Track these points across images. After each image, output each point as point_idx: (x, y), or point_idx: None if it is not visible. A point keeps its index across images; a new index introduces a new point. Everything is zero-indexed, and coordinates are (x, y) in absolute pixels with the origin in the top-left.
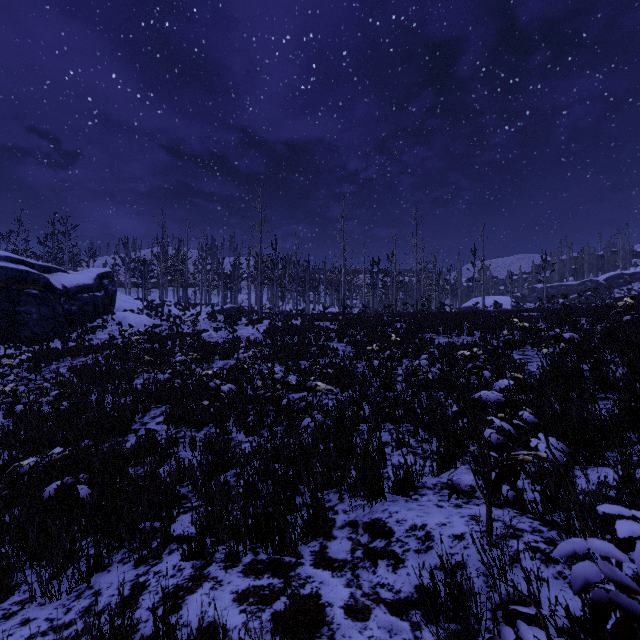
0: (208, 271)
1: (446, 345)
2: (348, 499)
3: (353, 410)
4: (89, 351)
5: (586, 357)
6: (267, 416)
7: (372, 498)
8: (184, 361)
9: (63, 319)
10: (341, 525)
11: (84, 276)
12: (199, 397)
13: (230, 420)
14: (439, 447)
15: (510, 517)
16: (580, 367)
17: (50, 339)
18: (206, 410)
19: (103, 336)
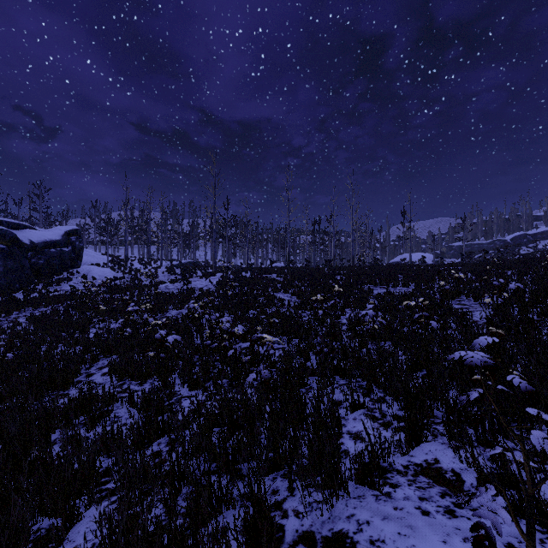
0: (169, 230)
1: (385, 295)
2: (300, 490)
3: (300, 362)
4: (51, 301)
5: (529, 307)
6: (213, 367)
7: (332, 496)
8: (136, 311)
9: (29, 272)
10: (292, 540)
11: (52, 233)
12: (148, 346)
13: (176, 371)
14: (407, 417)
15: (537, 543)
16: (533, 317)
17: (12, 290)
18: (152, 361)
19: (68, 287)
